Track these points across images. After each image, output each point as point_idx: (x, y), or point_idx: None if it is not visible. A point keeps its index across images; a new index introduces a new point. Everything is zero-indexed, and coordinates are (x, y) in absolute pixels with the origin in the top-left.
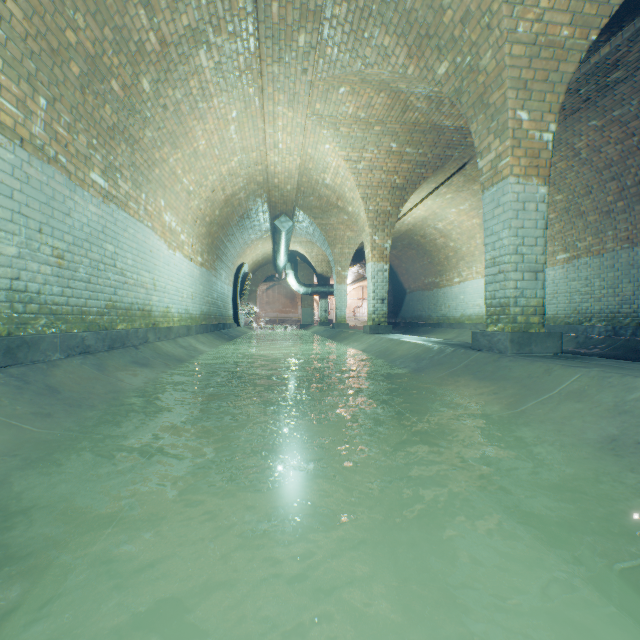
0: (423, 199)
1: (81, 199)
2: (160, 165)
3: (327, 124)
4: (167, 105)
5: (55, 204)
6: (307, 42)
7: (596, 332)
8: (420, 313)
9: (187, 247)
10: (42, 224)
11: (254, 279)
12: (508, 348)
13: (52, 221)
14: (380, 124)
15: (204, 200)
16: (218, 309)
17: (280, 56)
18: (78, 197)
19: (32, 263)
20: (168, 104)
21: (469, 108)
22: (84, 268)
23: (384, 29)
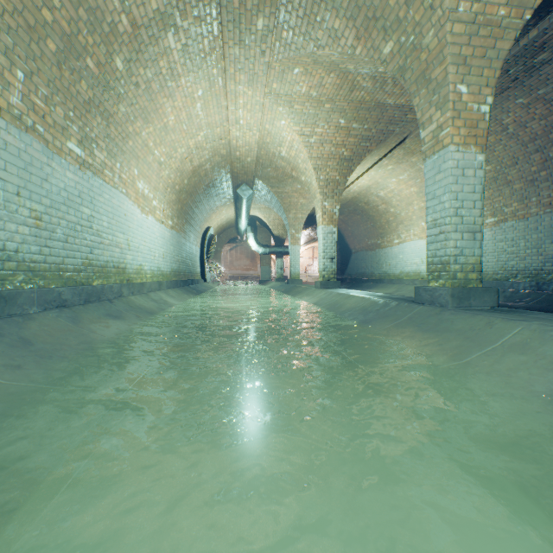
0: (367, 170)
1: (58, 166)
2: (133, 138)
3: (283, 102)
4: (139, 83)
5: (33, 170)
6: (265, 26)
7: (521, 287)
8: (364, 270)
9: (159, 212)
10: (20, 188)
11: (219, 241)
12: (449, 302)
13: (30, 185)
14: (330, 102)
15: (174, 170)
16: (187, 267)
17: (241, 39)
18: (55, 164)
19: (10, 224)
20: (140, 82)
21: (412, 84)
22: (61, 229)
23: (335, 13)
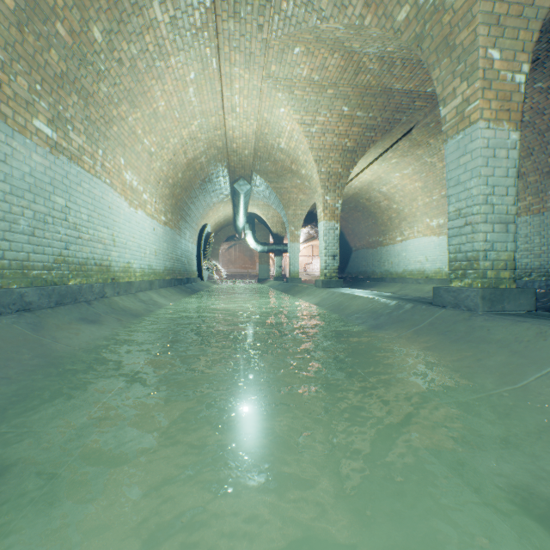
0: (370, 164)
1: (21, 146)
2: (118, 123)
3: (282, 87)
4: (122, 60)
5: None
6: None
7: (536, 286)
8: (365, 269)
9: (150, 206)
10: None
11: (217, 239)
12: (479, 305)
13: None
14: (333, 87)
15: (166, 162)
16: (182, 265)
17: (235, 10)
18: (17, 144)
19: None
20: (123, 59)
21: (431, 54)
22: (26, 220)
23: None
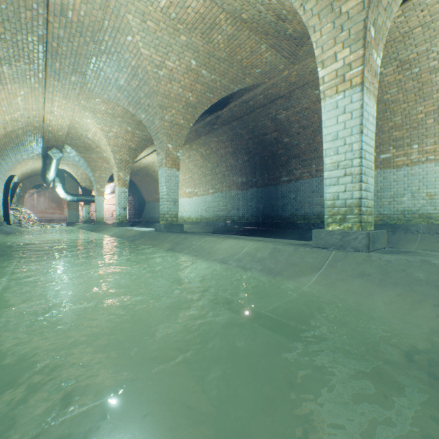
0: (151, 153)
1: None
2: None
3: (89, 111)
4: None
5: None
6: (77, 80)
7: (221, 224)
8: (154, 215)
9: None
10: None
11: (22, 186)
12: (164, 229)
13: None
14: (121, 118)
15: None
16: None
17: (60, 80)
18: None
19: None
20: None
21: (154, 135)
22: None
23: (118, 91)
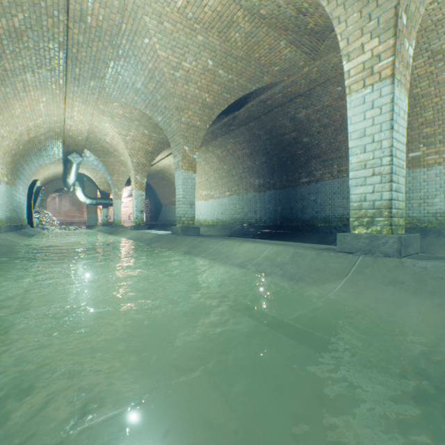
0: (167, 156)
1: None
2: None
3: (107, 115)
4: None
5: None
6: (95, 85)
7: (237, 227)
8: (170, 218)
9: None
10: None
11: (45, 190)
12: (181, 233)
13: None
14: (138, 121)
15: (13, 140)
16: (17, 214)
17: (79, 85)
18: None
19: None
20: (0, 94)
21: (170, 138)
22: None
23: (135, 94)
